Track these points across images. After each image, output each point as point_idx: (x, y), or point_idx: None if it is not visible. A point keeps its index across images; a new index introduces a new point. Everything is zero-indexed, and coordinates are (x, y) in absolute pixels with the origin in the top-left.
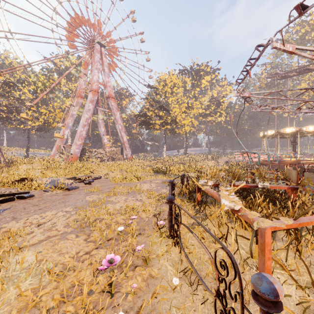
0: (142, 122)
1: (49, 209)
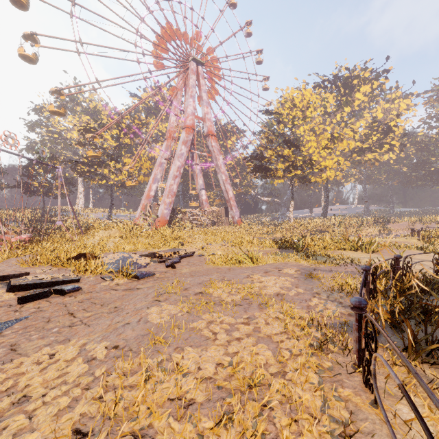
0: (256, 167)
1: (84, 329)
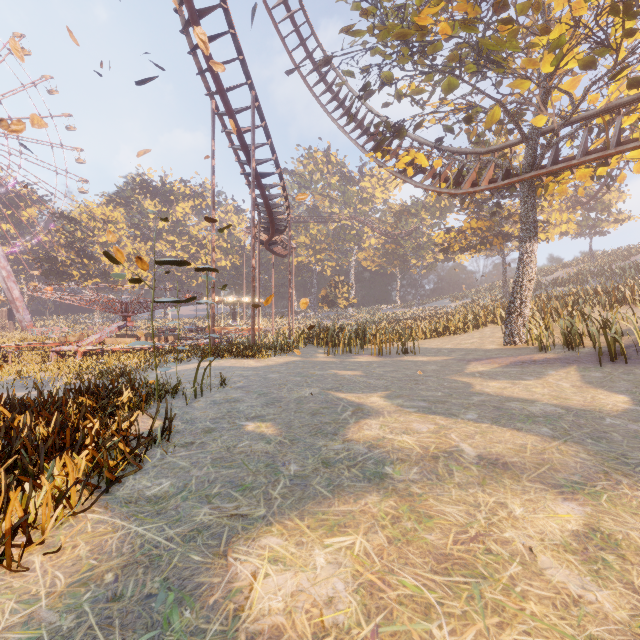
0: (47, 271)
1: None
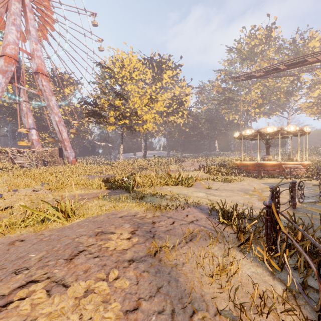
0: (90, 112)
1: None
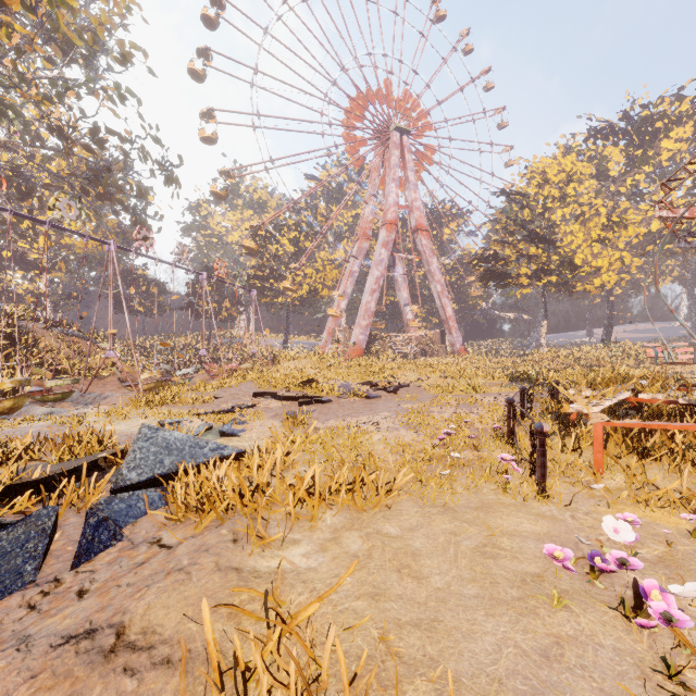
0: (487, 274)
1: (358, 416)
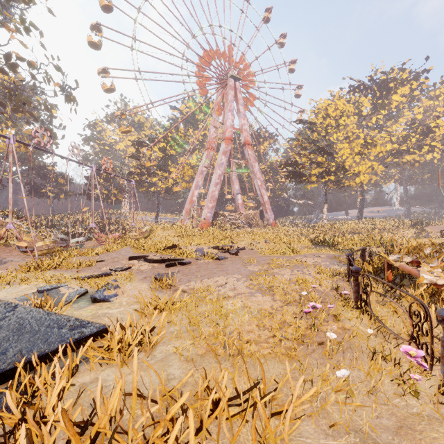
0: (291, 174)
1: (213, 276)
